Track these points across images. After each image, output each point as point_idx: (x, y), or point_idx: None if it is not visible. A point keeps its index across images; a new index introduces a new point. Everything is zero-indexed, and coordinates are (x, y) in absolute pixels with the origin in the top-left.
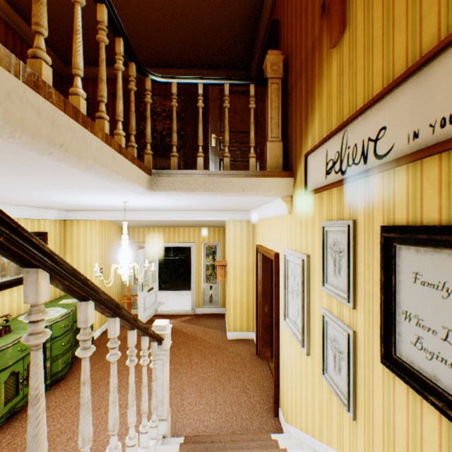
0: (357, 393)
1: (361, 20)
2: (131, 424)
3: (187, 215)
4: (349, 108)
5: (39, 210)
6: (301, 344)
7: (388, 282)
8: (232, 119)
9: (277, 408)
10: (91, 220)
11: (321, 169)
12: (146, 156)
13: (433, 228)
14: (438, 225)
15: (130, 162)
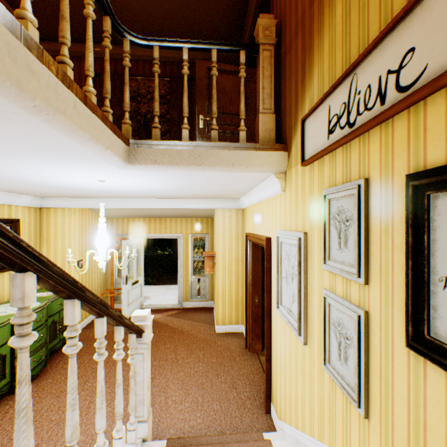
0: (370, 386)
1: None
2: (99, 430)
3: (173, 202)
4: (358, 48)
5: (9, 194)
6: (297, 332)
7: (417, 244)
8: (221, 100)
9: (268, 404)
10: (70, 208)
11: (322, 130)
12: (124, 126)
13: None
14: None
15: (100, 121)
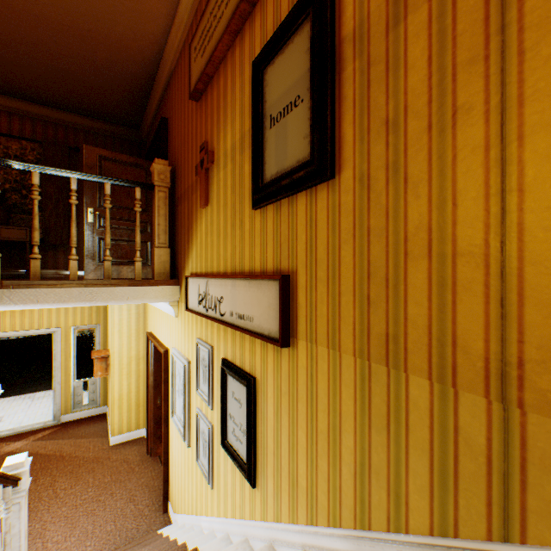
0: (214, 469)
1: (216, 210)
2: None
3: None
4: (211, 264)
5: None
6: (184, 438)
7: (224, 395)
8: (117, 192)
9: (167, 503)
10: None
11: (196, 297)
12: None
13: (237, 370)
14: (238, 369)
15: None
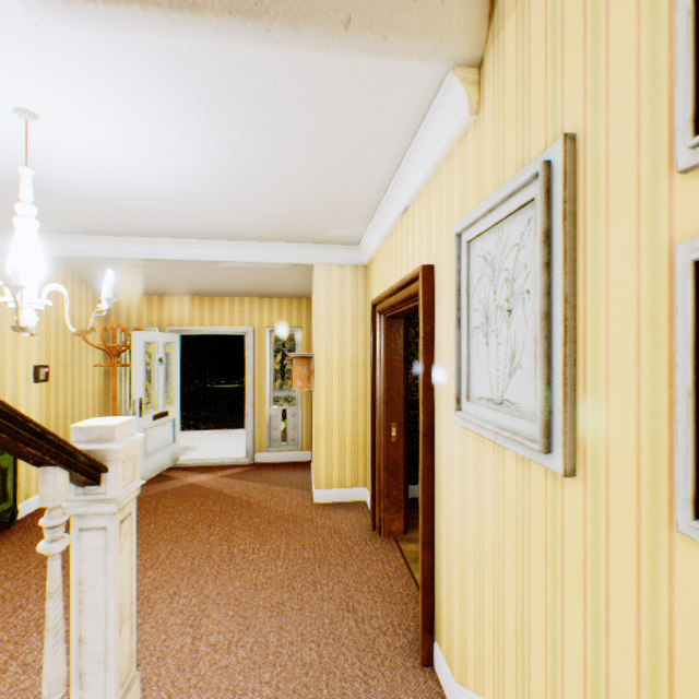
0: None
1: None
2: None
3: (230, 249)
4: None
5: None
6: (540, 443)
7: None
8: None
9: (429, 645)
10: None
11: None
12: None
13: None
14: None
15: None
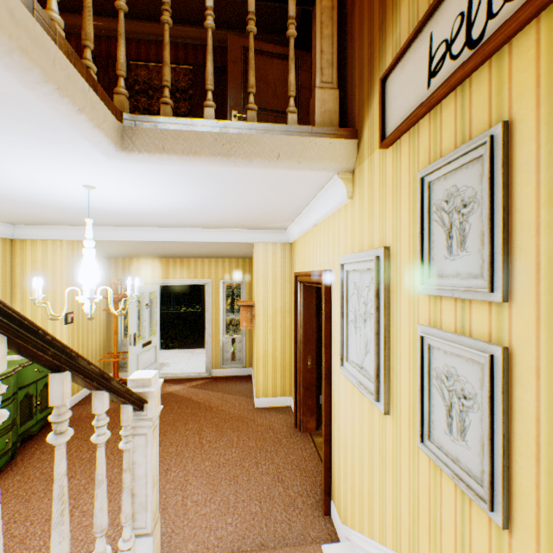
0: (514, 474)
1: None
2: None
3: (198, 234)
4: None
5: None
6: (374, 397)
7: None
8: (262, 92)
9: (328, 502)
10: (54, 240)
11: (418, 78)
12: (117, 97)
13: None
14: None
15: (63, 55)
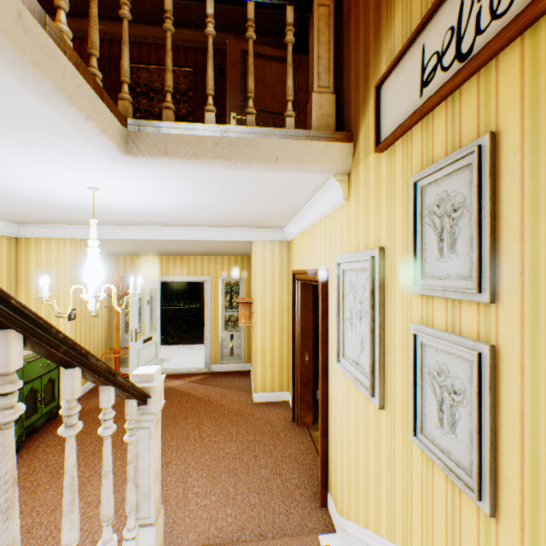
0: (501, 465)
1: None
2: None
3: (198, 232)
4: None
5: None
6: (369, 392)
7: None
8: (260, 94)
9: (325, 494)
10: (57, 239)
11: (411, 87)
12: (121, 103)
13: None
14: None
15: (72, 66)
